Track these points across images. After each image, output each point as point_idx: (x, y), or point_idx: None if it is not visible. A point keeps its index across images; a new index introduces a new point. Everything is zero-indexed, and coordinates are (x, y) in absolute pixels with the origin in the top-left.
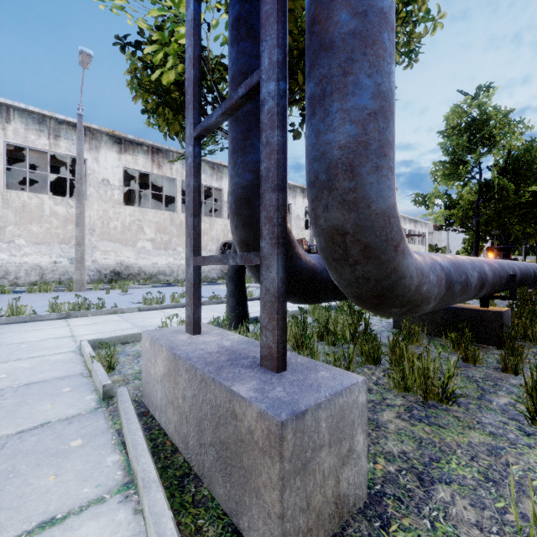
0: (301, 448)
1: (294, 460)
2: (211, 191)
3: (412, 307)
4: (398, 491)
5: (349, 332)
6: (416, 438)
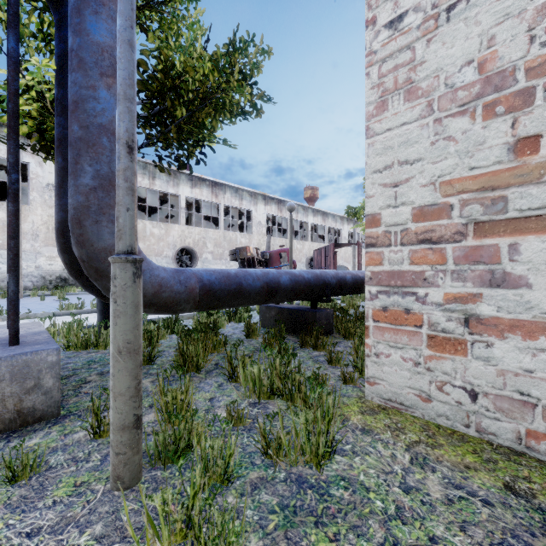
0: None
1: None
2: (170, 197)
3: (159, 308)
4: (86, 413)
5: (200, 329)
6: (143, 391)
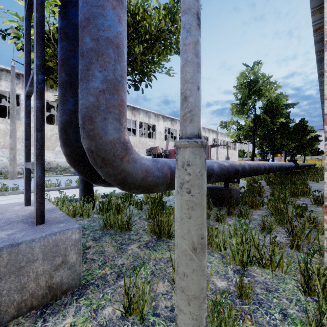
0: (16, 261)
1: (9, 266)
2: None
3: (144, 189)
4: (101, 282)
5: (151, 202)
6: (137, 257)
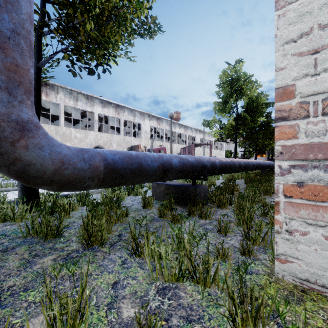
0: None
1: None
2: (88, 113)
3: (61, 185)
4: None
5: (106, 202)
6: (40, 274)
